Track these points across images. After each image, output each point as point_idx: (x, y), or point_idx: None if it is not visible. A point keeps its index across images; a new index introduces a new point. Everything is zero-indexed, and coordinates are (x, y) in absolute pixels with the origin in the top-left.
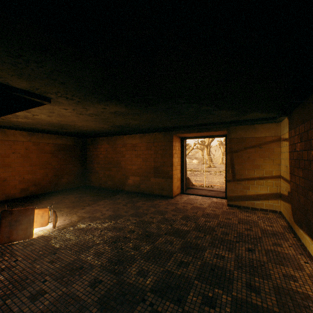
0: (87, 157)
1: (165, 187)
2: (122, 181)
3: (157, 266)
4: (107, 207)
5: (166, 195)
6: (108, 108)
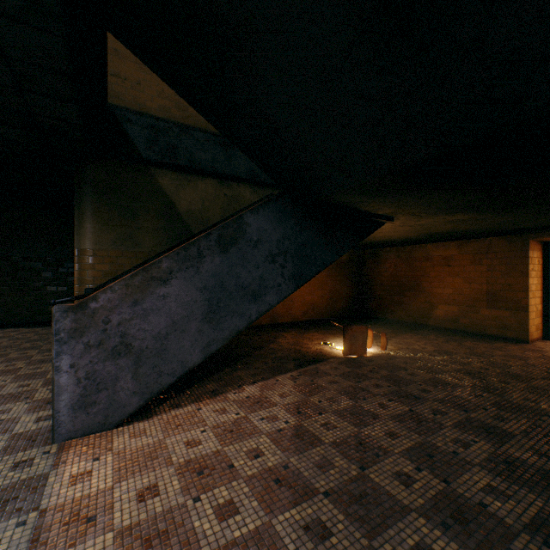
0: (362, 276)
1: (510, 324)
2: (424, 312)
3: (547, 400)
4: (419, 341)
5: (513, 338)
6: (447, 218)
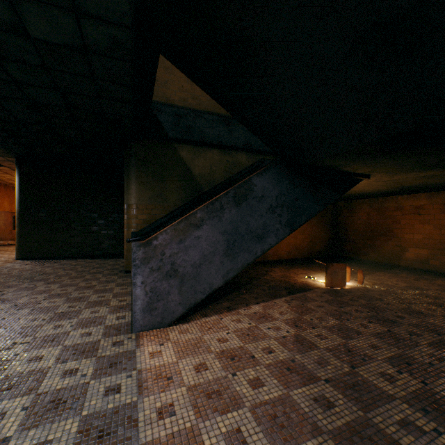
0: (337, 223)
1: None
2: (395, 254)
3: None
4: (392, 278)
5: None
6: (419, 174)
